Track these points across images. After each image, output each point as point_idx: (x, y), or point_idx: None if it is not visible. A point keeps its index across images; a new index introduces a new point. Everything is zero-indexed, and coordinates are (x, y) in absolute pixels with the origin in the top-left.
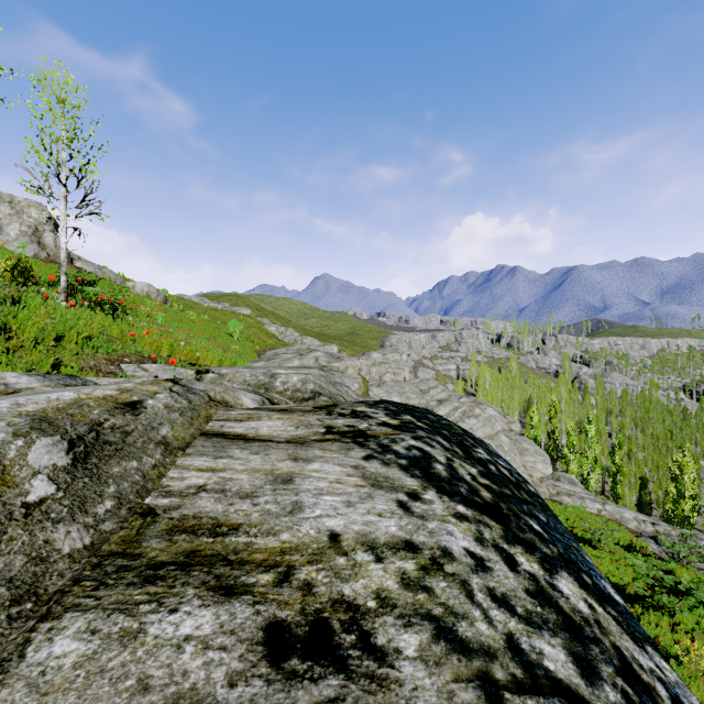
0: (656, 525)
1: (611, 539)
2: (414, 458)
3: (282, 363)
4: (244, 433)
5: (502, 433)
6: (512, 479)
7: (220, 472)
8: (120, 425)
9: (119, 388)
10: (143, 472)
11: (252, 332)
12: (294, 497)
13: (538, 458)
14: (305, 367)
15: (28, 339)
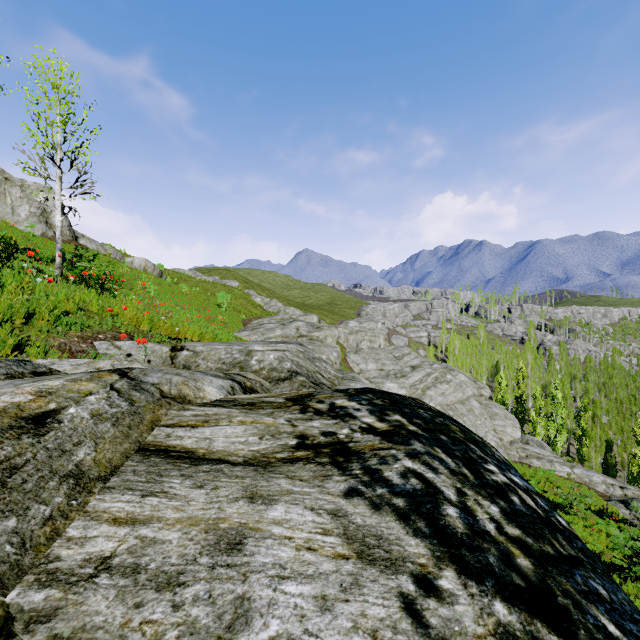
0: (624, 489)
1: (583, 505)
2: (413, 494)
3: (265, 332)
4: (193, 448)
5: (472, 398)
6: (539, 512)
7: (142, 526)
8: (6, 456)
9: (38, 390)
10: (23, 535)
11: (239, 303)
12: (239, 586)
13: (507, 422)
14: (283, 342)
15: None
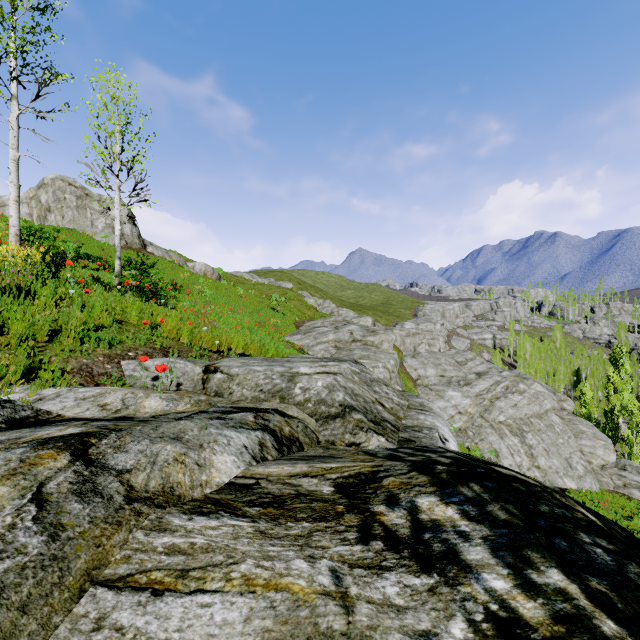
0: None
1: None
2: None
3: (317, 337)
4: None
5: (552, 412)
6: None
7: None
8: None
9: None
10: None
11: (293, 304)
12: None
13: (598, 442)
14: (334, 359)
15: (14, 336)
